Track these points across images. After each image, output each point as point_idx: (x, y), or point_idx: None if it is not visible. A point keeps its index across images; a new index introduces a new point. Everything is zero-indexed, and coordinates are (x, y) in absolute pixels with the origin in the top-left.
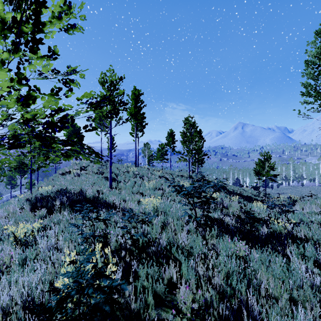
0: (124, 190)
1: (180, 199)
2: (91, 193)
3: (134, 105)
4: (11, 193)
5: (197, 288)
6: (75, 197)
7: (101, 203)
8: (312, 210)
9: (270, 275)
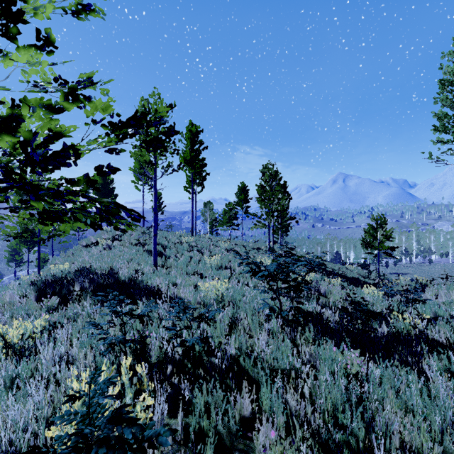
0: (174, 269)
1: (256, 282)
2: (125, 274)
3: (190, 147)
4: (15, 274)
5: (286, 427)
6: (102, 280)
7: (140, 288)
8: (450, 299)
9: (403, 406)
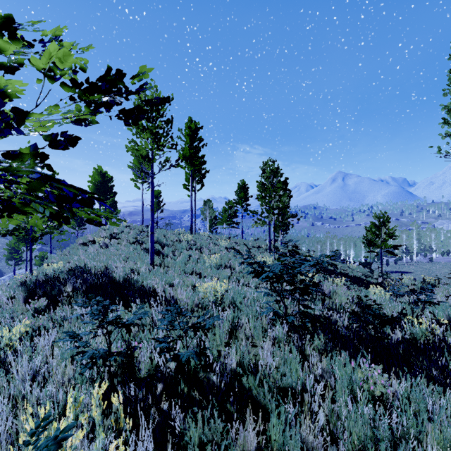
0: (172, 268)
1: (257, 282)
2: (120, 274)
3: (189, 144)
4: (14, 272)
5: None
6: (95, 280)
7: (135, 289)
8: None
9: (446, 443)
